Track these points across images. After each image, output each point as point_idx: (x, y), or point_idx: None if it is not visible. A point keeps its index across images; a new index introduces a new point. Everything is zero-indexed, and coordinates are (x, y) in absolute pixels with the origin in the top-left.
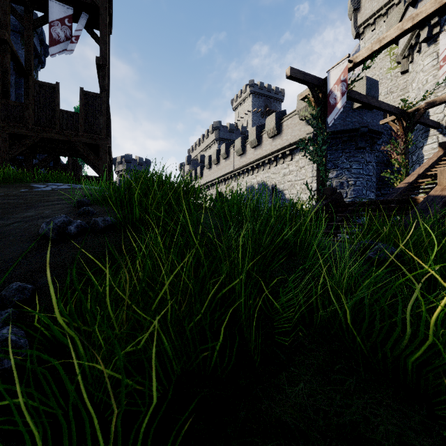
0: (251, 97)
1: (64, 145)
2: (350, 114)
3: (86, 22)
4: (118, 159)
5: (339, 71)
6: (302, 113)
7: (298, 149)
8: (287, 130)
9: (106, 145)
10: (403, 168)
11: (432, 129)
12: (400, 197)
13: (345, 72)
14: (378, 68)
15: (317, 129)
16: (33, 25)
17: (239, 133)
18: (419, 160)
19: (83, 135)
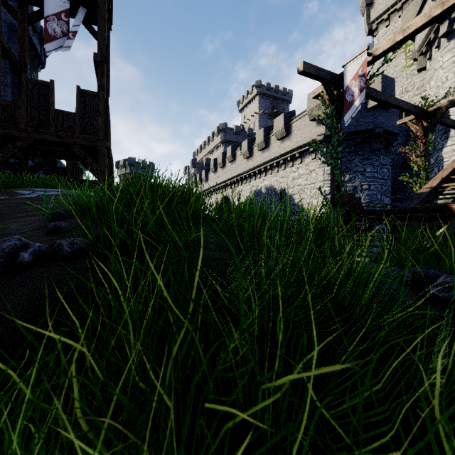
0: (258, 99)
1: (60, 147)
2: (364, 114)
3: (84, 17)
4: (121, 163)
5: (356, 65)
6: (315, 113)
7: (308, 151)
8: (296, 132)
9: (104, 147)
10: (422, 171)
11: (452, 130)
12: (423, 203)
13: (364, 65)
14: (392, 66)
15: (331, 130)
16: (28, 20)
17: (245, 135)
18: (438, 163)
19: (79, 137)
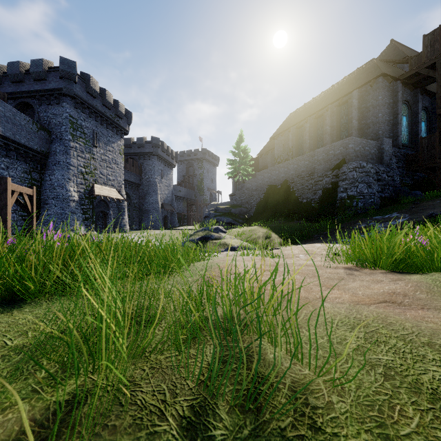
0: None
1: None
2: None
3: None
4: None
5: None
6: None
7: None
8: None
9: None
10: None
11: None
12: None
13: None
14: None
15: None
16: None
17: None
18: None
19: None
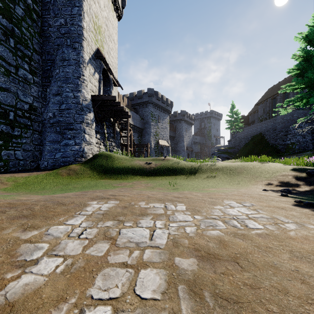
0: None
1: None
2: None
3: None
4: None
5: None
6: None
7: None
8: None
9: None
10: None
11: None
12: None
13: None
14: None
15: None
16: None
17: None
18: None
19: None
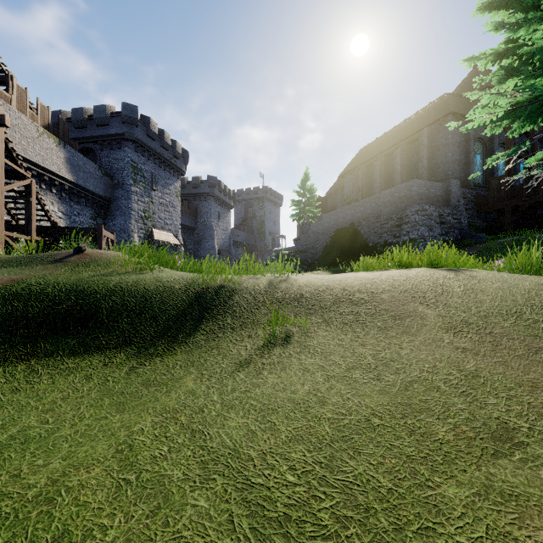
0: None
1: None
2: None
3: None
4: None
5: None
6: None
7: None
8: None
9: None
10: None
11: None
12: None
13: None
14: None
15: None
16: None
17: None
18: None
19: None
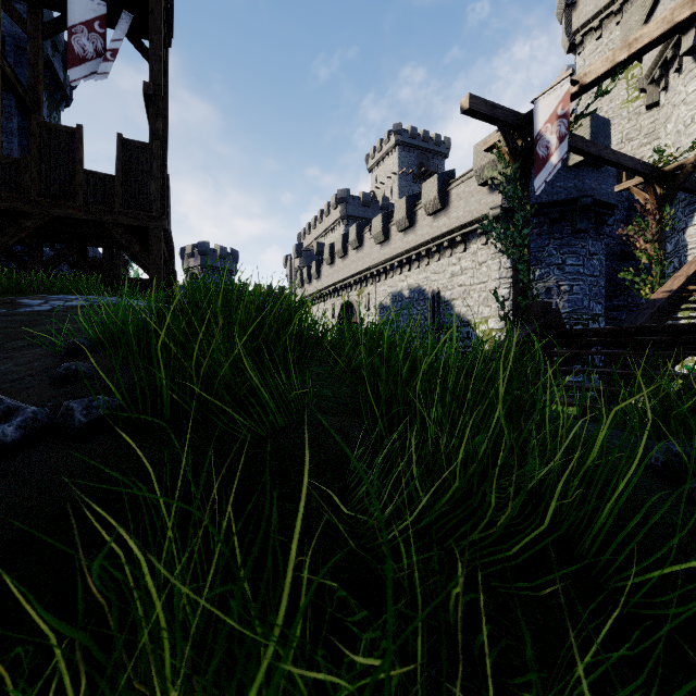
0: (398, 151)
1: (92, 228)
2: (563, 176)
3: (130, 28)
4: (188, 250)
5: (554, 99)
6: (488, 174)
7: (476, 233)
8: (457, 203)
9: (160, 228)
10: (655, 265)
11: None
12: (658, 316)
13: (566, 100)
14: (606, 100)
15: (514, 201)
16: (43, 32)
17: (378, 208)
18: (679, 251)
19: (121, 212)
